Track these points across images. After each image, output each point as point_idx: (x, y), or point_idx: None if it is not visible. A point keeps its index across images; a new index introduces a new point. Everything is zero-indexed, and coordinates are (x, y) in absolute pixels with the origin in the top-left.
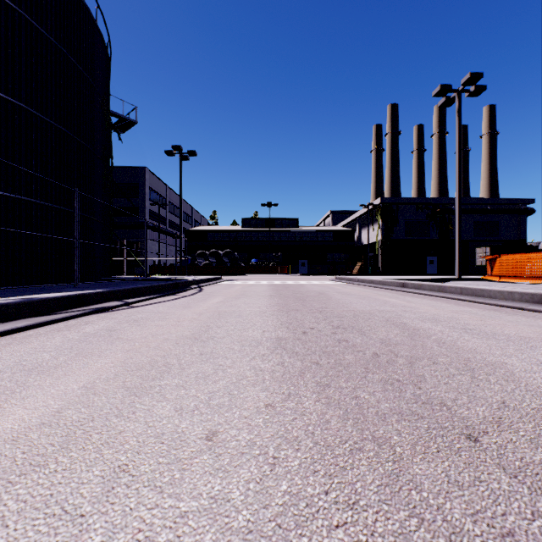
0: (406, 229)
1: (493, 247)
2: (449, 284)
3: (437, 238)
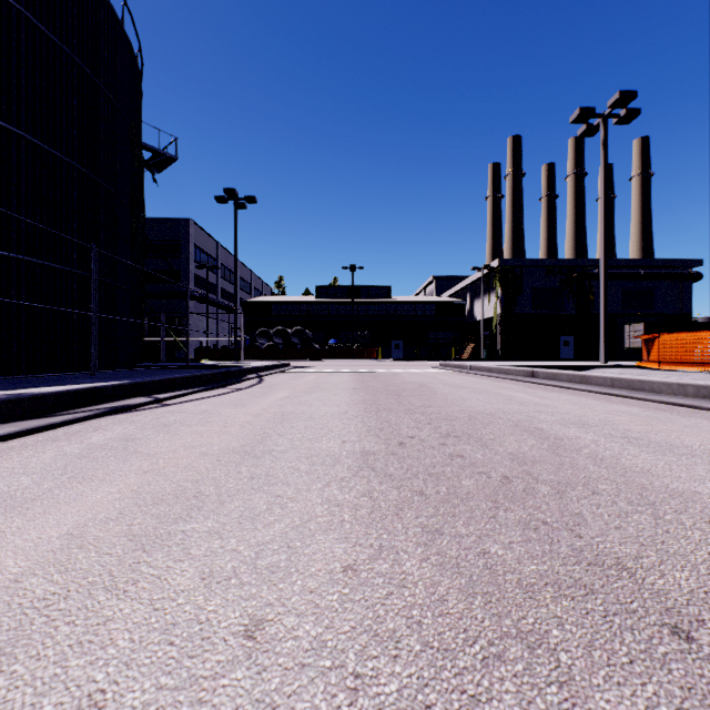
0: (532, 299)
1: (647, 324)
2: (595, 374)
3: (574, 312)
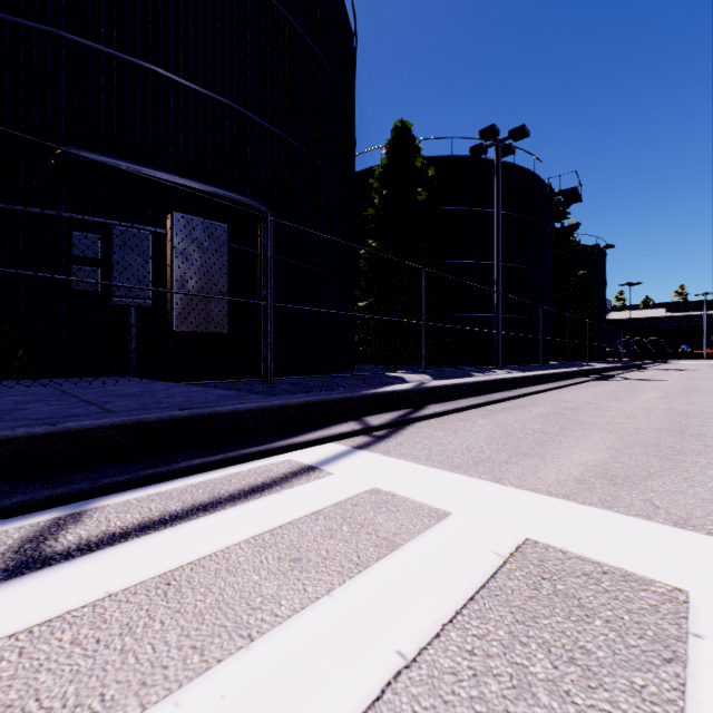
0: None
1: None
2: None
3: None
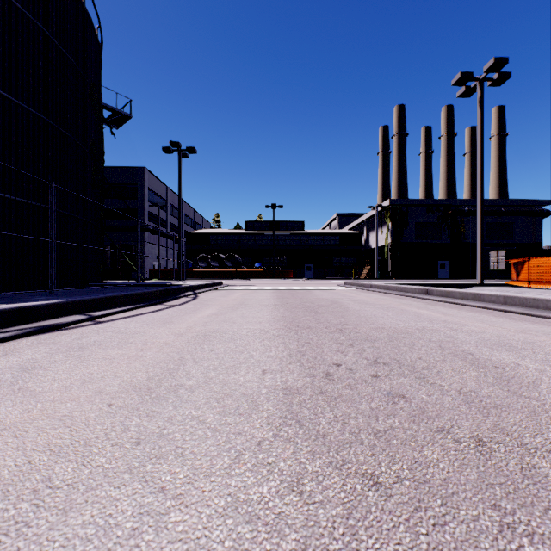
0: (416, 231)
1: (508, 251)
2: (487, 292)
3: (448, 241)
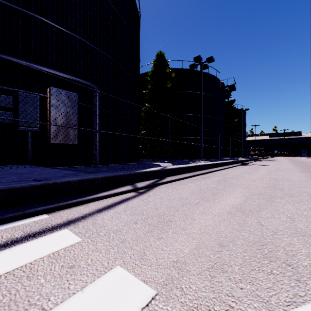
0: None
1: None
2: None
3: None
